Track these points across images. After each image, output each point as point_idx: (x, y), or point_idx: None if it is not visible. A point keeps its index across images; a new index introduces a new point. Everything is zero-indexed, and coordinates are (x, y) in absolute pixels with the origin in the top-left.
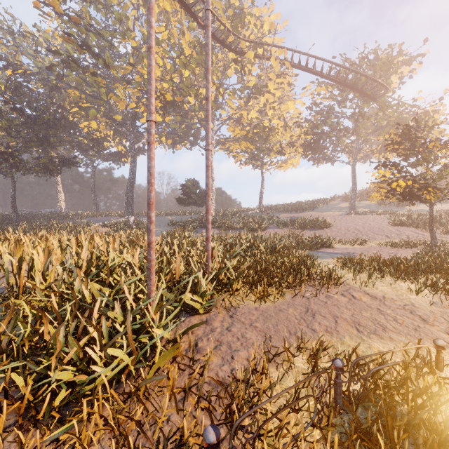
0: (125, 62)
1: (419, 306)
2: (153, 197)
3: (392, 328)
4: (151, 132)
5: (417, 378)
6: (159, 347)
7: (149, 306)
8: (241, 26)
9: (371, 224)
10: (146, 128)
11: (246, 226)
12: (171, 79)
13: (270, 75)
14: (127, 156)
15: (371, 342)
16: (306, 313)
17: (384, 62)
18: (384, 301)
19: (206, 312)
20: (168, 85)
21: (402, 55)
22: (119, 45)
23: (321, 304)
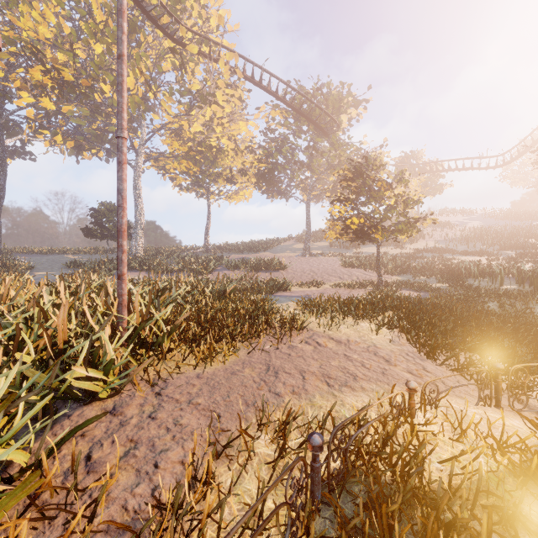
0: None
1: (380, 347)
2: None
3: (362, 376)
4: None
5: (395, 433)
6: None
7: None
8: (181, 9)
9: (325, 266)
10: (27, 117)
11: (188, 268)
12: (71, 49)
13: (218, 82)
14: None
15: (344, 397)
16: (268, 372)
17: (335, 99)
18: (349, 345)
19: (114, 394)
20: (66, 58)
21: (351, 95)
22: None
23: (284, 357)
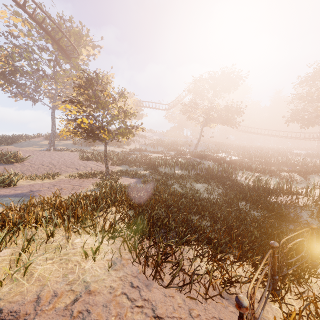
0: None
1: (96, 287)
2: None
3: None
4: None
5: None
6: None
7: None
8: None
9: (66, 159)
10: None
11: None
12: None
13: None
14: None
15: None
16: None
17: (77, 34)
18: (33, 319)
19: None
20: None
21: (89, 36)
22: None
23: None
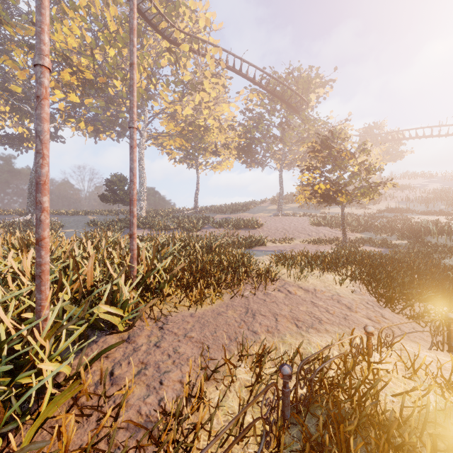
0: (26, 20)
1: (343, 296)
2: (47, 175)
3: (326, 320)
4: (43, 82)
5: (354, 369)
6: (49, 390)
7: (36, 330)
8: (176, 15)
9: (296, 224)
10: (59, 109)
11: (181, 227)
12: (92, 54)
13: (205, 72)
14: (31, 140)
15: (310, 337)
16: (247, 314)
17: (305, 81)
18: (315, 293)
19: (128, 327)
20: (87, 62)
21: (319, 77)
22: (19, 1)
23: (260, 302)
